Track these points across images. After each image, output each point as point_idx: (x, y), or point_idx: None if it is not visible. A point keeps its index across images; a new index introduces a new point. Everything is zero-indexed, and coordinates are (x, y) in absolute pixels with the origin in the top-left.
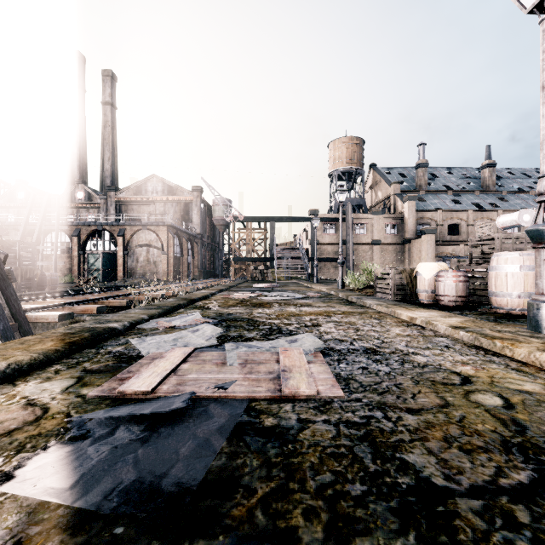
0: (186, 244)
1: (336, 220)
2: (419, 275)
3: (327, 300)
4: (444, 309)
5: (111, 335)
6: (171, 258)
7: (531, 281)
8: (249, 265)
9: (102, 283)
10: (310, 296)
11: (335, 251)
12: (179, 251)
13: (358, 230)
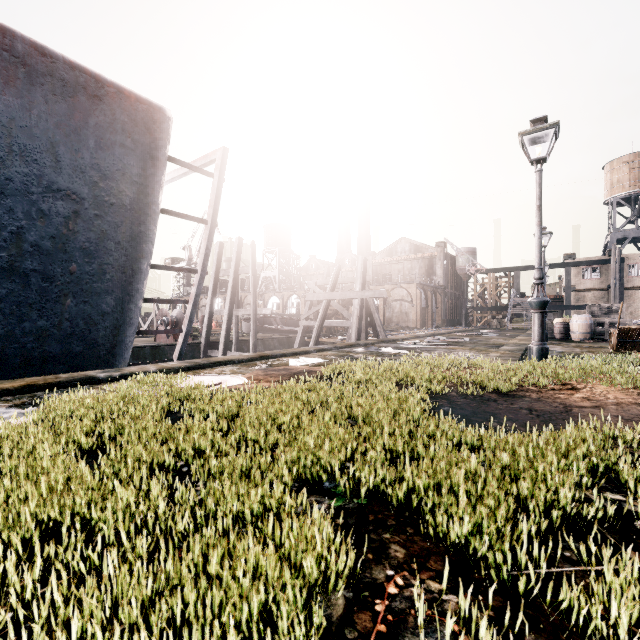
0: (430, 297)
1: (600, 263)
2: (554, 324)
3: (507, 336)
4: (553, 339)
5: (420, 337)
6: (419, 309)
7: (581, 327)
8: (491, 314)
9: (369, 328)
10: (503, 335)
11: (600, 297)
12: (424, 303)
13: (636, 271)
